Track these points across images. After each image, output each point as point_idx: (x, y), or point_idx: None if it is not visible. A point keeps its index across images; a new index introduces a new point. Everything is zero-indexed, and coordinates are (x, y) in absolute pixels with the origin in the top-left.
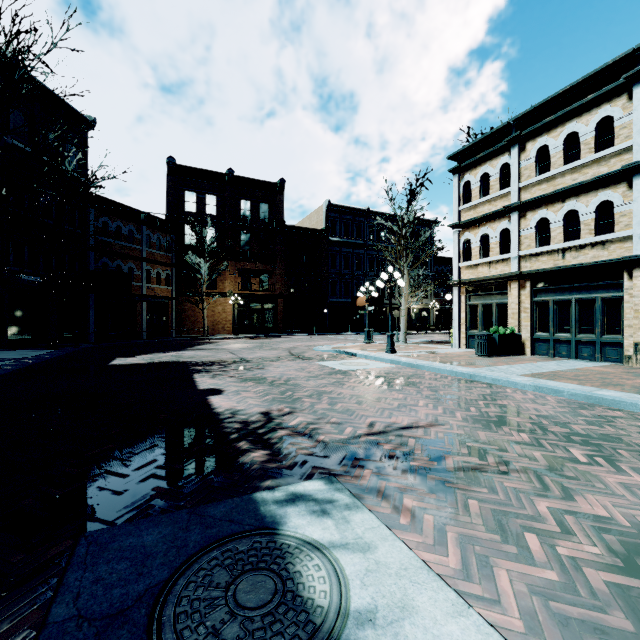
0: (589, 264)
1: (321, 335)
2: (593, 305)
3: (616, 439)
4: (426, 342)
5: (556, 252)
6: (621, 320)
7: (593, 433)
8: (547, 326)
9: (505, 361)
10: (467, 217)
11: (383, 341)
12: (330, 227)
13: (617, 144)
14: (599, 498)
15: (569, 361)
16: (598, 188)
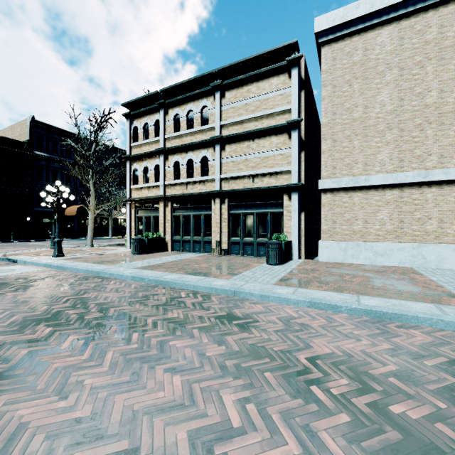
0: (197, 193)
1: (20, 242)
2: (201, 219)
3: (128, 315)
4: (114, 245)
5: (183, 184)
6: (212, 228)
7: (118, 313)
8: (180, 232)
9: (146, 257)
10: (136, 152)
11: (79, 245)
12: (34, 141)
13: (210, 124)
14: (3, 398)
15: (186, 254)
16: (202, 148)
